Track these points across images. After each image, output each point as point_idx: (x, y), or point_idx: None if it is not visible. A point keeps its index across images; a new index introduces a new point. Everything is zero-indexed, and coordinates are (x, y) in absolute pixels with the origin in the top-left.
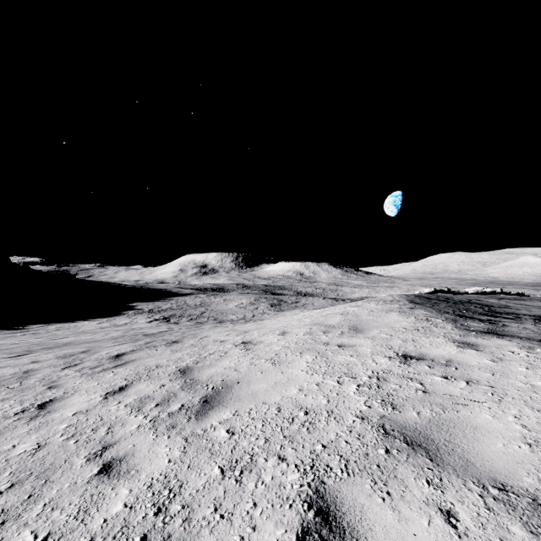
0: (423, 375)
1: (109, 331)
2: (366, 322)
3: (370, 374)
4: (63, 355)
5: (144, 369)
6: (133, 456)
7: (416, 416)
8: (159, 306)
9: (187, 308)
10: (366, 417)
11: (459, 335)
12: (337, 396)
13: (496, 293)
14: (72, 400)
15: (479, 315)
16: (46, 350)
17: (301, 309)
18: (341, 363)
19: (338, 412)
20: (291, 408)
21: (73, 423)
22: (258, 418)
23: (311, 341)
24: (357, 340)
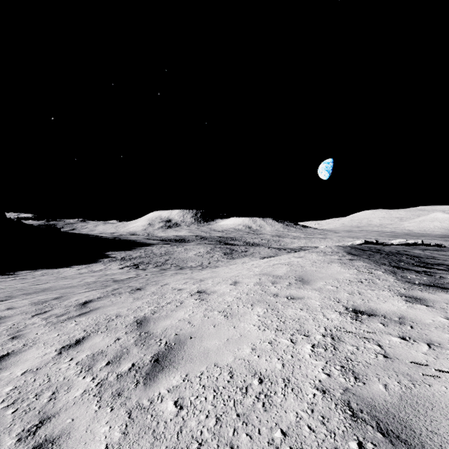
0: (378, 335)
1: (85, 277)
2: (311, 273)
3: (323, 331)
4: (37, 301)
5: (105, 319)
6: (67, 437)
7: (383, 390)
8: (130, 254)
9: (153, 256)
10: (327, 389)
11: (403, 288)
12: (292, 359)
13: (417, 244)
14: (27, 354)
15: (413, 266)
16: (25, 296)
17: (249, 257)
18: (292, 318)
19: (295, 382)
20: (244, 373)
21: (19, 384)
22: (209, 385)
23: (261, 292)
24: (304, 291)
